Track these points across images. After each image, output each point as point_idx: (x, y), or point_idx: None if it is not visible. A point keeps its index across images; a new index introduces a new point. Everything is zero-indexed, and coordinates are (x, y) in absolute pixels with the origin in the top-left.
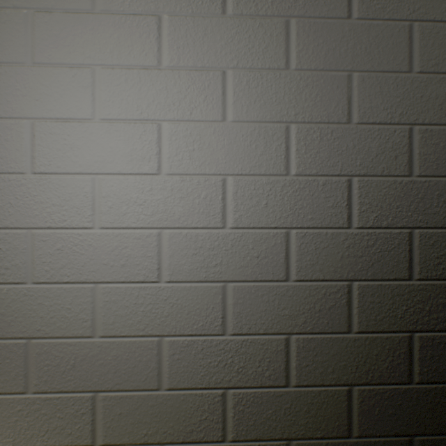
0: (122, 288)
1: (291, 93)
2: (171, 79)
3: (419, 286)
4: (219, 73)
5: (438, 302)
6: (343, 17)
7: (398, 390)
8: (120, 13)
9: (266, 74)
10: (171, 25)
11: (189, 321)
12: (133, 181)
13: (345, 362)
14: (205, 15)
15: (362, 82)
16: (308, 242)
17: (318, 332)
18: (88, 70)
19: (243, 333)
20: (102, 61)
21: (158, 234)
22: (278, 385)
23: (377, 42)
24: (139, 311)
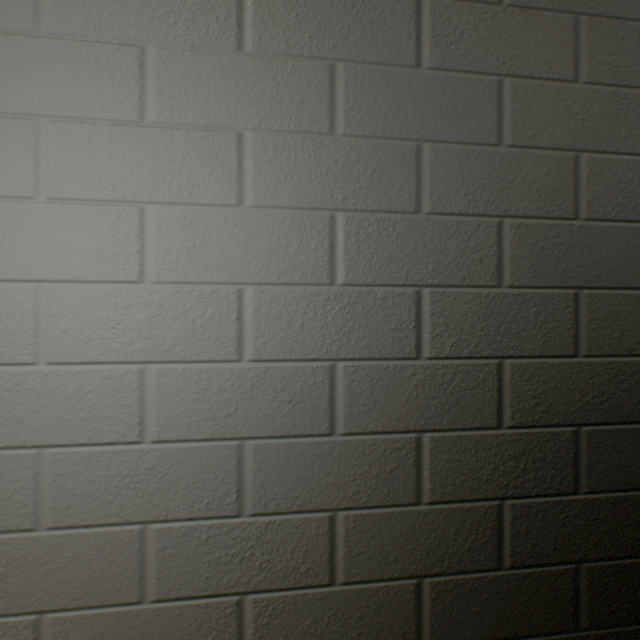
0: (83, 454)
1: (338, 169)
2: (161, 141)
3: (511, 437)
4: (232, 136)
5: (536, 457)
6: (410, 65)
7: (484, 579)
8: (81, 39)
9: (302, 139)
10: (160, 62)
11: (187, 499)
12: (101, 292)
13: (413, 545)
14: (213, 50)
15: (435, 156)
16: (361, 380)
17: (376, 506)
18: (28, 123)
19: (269, 512)
20: (50, 110)
21: (140, 371)
22: (319, 583)
23: (456, 103)
24: (110, 486)
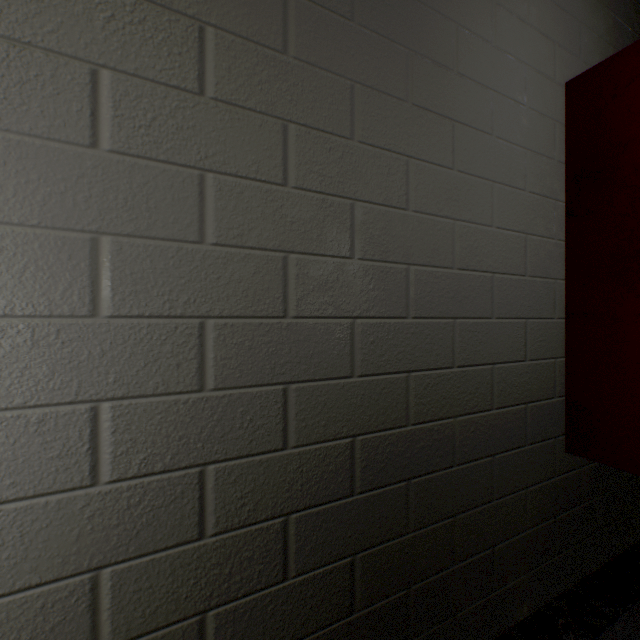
0: None
1: None
2: None
3: (215, 544)
4: None
5: (244, 557)
6: (84, 144)
7: None
8: None
9: None
10: None
11: None
12: None
13: None
14: None
15: (119, 252)
16: (5, 527)
17: None
18: None
19: None
20: None
21: None
22: None
23: (147, 193)
24: None
